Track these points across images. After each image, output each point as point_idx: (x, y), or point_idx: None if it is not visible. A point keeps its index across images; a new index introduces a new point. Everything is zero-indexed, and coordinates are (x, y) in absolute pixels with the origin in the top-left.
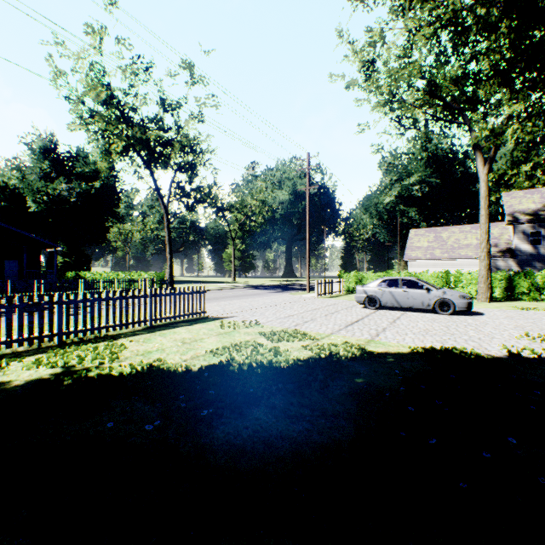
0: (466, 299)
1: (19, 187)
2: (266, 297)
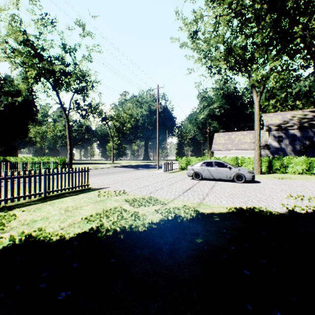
0: (251, 173)
1: None
2: (131, 173)
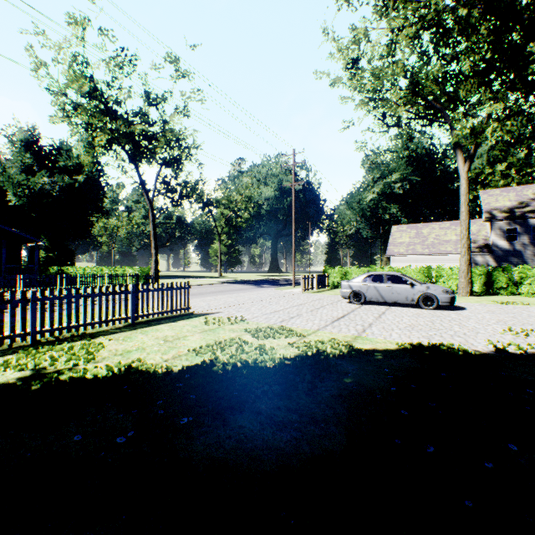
0: (449, 294)
1: None
2: (251, 292)
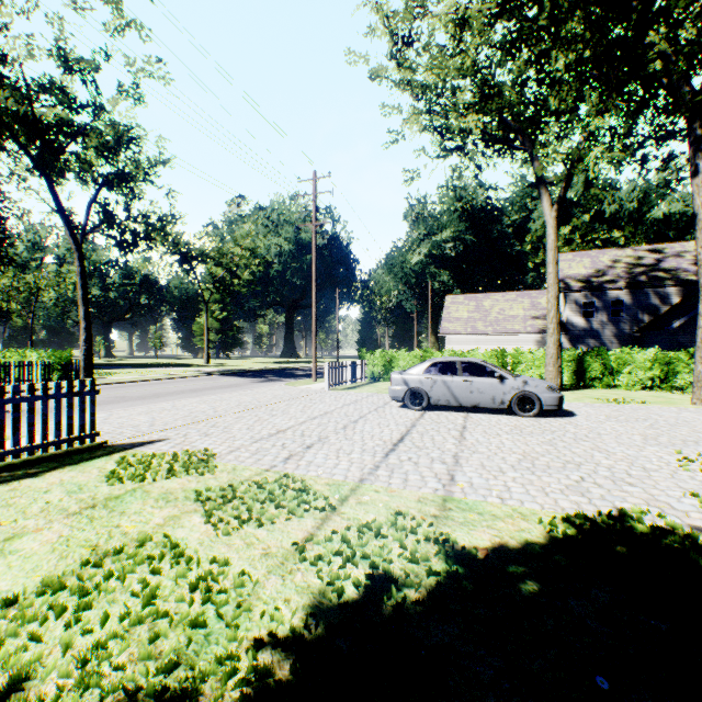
0: (555, 392)
1: None
2: (246, 391)
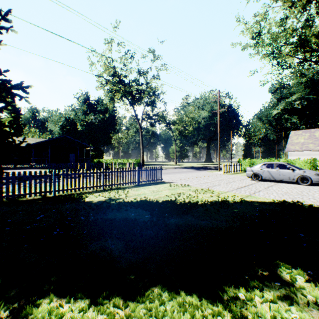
0: None
1: (74, 119)
2: (193, 173)
